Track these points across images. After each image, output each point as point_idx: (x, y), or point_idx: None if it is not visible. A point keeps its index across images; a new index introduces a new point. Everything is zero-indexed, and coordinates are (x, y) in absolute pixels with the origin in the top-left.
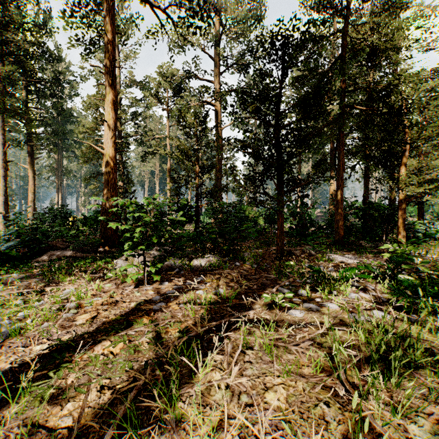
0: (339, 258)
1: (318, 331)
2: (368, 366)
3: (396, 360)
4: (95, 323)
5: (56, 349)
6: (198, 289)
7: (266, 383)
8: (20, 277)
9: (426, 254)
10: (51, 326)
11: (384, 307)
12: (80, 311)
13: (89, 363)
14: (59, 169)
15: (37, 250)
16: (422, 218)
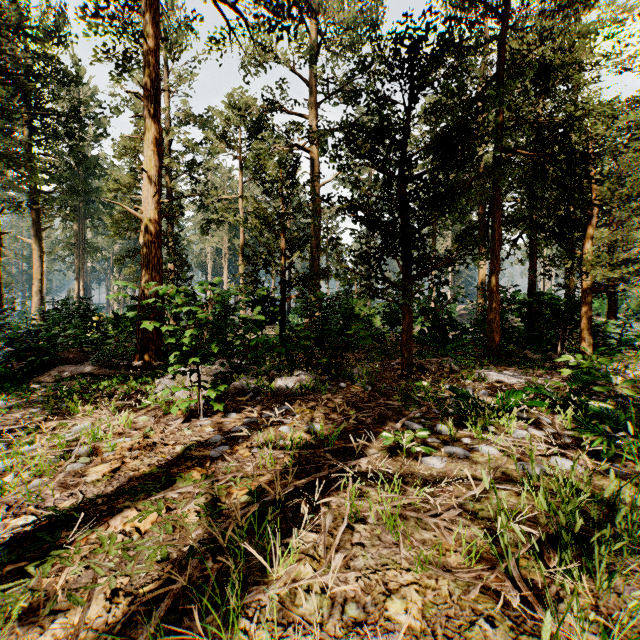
0: (496, 376)
1: (470, 492)
2: (555, 553)
3: (601, 543)
4: (117, 479)
5: (48, 524)
6: (282, 424)
7: (388, 583)
8: (10, 406)
9: (624, 369)
10: (45, 484)
11: (570, 452)
12: (95, 460)
13: (98, 548)
14: (80, 246)
15: (38, 364)
16: (614, 317)
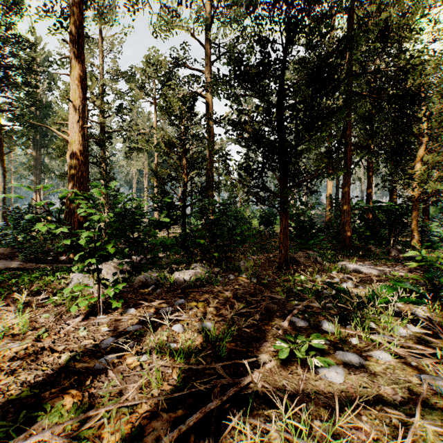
0: (355, 267)
1: None
2: None
3: None
4: None
5: None
6: (176, 321)
7: None
8: None
9: None
10: None
11: None
12: None
13: None
14: (37, 167)
15: None
16: (427, 220)
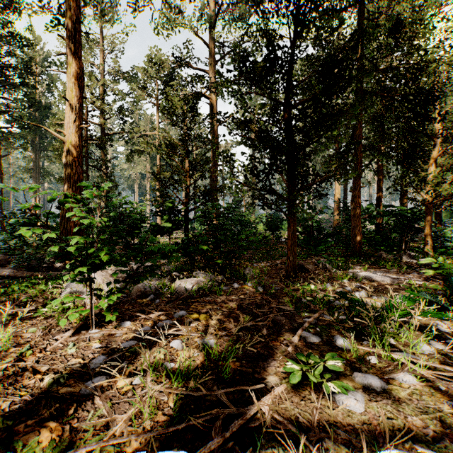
0: (367, 275)
1: None
2: None
3: None
4: None
5: None
6: (175, 336)
7: None
8: None
9: None
10: None
11: None
12: None
13: None
14: (36, 170)
15: None
16: (439, 225)
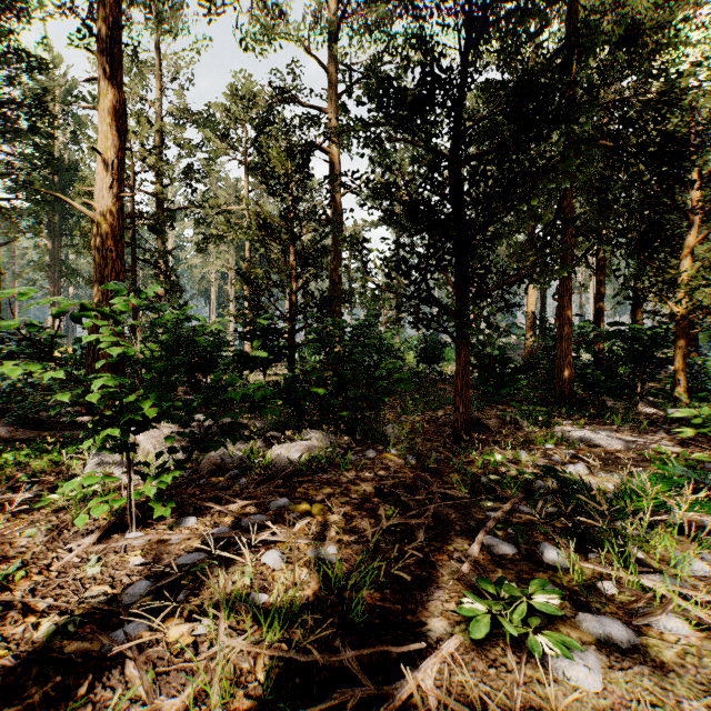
0: (585, 437)
1: None
2: None
3: None
4: None
5: None
6: (270, 544)
7: None
8: None
9: None
10: None
11: None
12: None
13: None
14: (55, 268)
15: None
16: (695, 353)
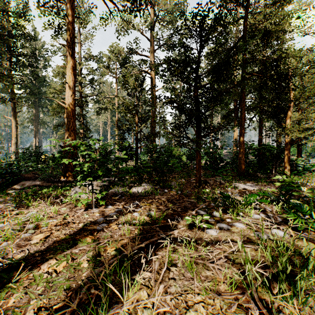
0: (242, 186)
1: (231, 249)
2: (276, 284)
3: (301, 280)
4: (47, 242)
5: (8, 267)
6: (134, 212)
7: (188, 301)
8: None
9: (306, 182)
10: (9, 245)
11: (282, 227)
12: (37, 231)
13: (32, 282)
14: (36, 120)
15: (12, 180)
16: (300, 156)
